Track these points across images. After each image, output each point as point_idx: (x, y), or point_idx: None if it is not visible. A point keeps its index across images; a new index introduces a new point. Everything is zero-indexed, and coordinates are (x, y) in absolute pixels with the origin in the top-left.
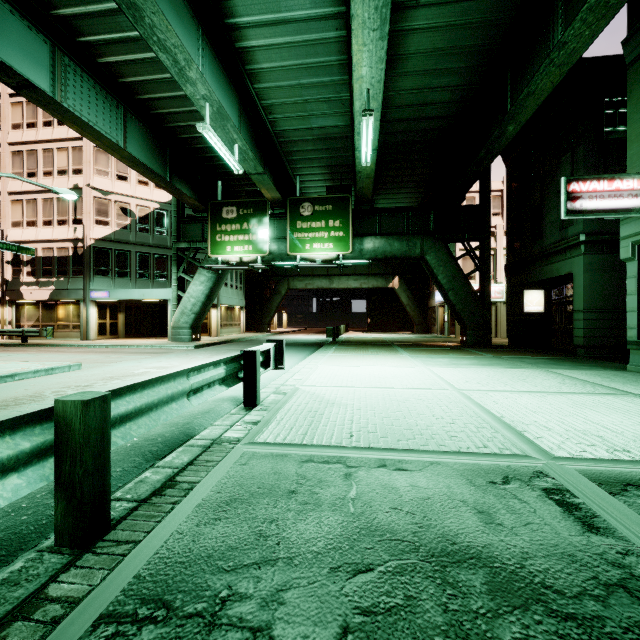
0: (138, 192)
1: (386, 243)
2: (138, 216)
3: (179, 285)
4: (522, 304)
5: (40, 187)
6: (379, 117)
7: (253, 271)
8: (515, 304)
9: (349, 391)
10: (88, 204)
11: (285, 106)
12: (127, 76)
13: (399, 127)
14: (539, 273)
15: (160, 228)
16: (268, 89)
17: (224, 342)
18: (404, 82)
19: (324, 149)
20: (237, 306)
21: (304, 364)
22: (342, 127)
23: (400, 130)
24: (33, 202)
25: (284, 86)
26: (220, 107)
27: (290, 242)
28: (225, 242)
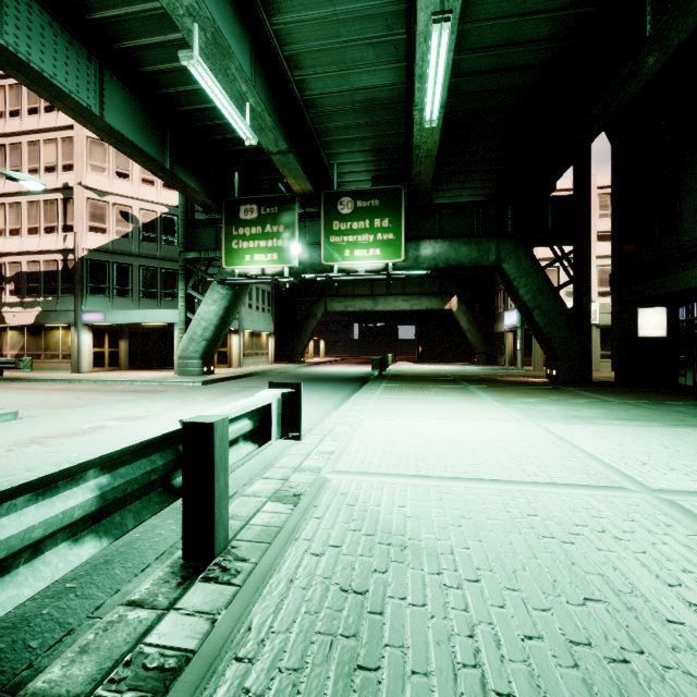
0: (142, 193)
1: (450, 248)
2: (142, 222)
3: (188, 305)
4: (636, 327)
5: (24, 188)
6: (453, 44)
7: (284, 291)
8: (626, 327)
9: (428, 493)
10: (80, 207)
11: (316, 54)
12: (96, 9)
13: (471, 86)
14: (671, 282)
15: (169, 237)
16: (291, 25)
17: (244, 376)
18: (485, 5)
19: (369, 124)
20: (264, 332)
21: (340, 415)
22: (393, 88)
23: (472, 91)
24: (17, 206)
25: (313, 19)
26: (216, 32)
27: (325, 248)
28: (243, 250)
